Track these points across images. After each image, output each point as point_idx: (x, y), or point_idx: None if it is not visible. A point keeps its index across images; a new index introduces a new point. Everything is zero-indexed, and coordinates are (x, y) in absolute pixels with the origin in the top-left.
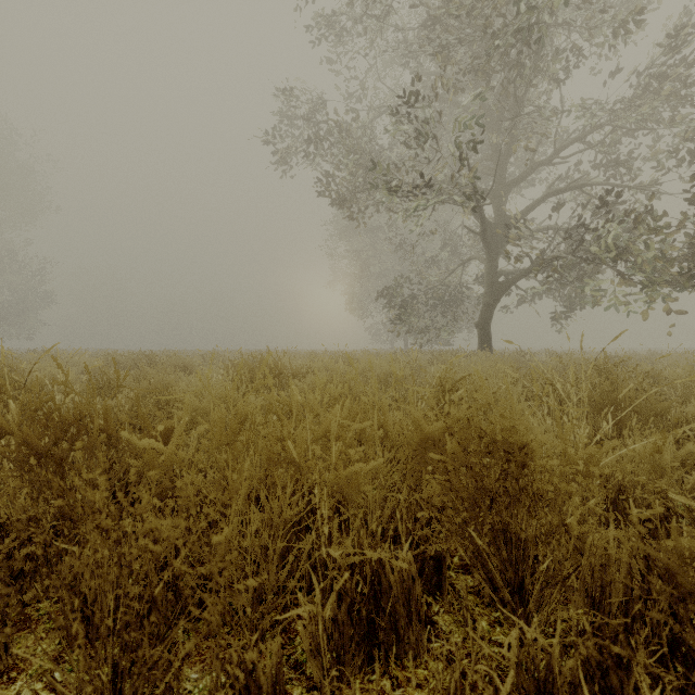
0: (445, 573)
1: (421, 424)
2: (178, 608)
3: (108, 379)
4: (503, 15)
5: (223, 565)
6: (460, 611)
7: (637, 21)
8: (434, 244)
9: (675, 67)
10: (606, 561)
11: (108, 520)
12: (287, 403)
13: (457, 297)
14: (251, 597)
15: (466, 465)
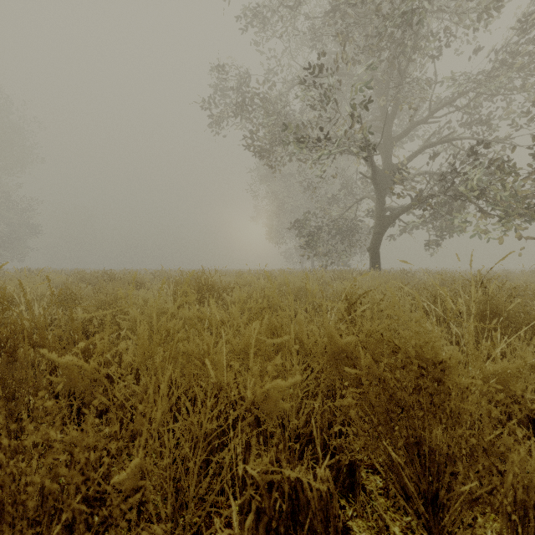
0: (359, 481)
1: (335, 337)
2: (93, 530)
3: (70, 293)
4: (391, 2)
5: (125, 507)
6: (373, 516)
7: (498, 7)
8: (335, 187)
9: (527, 46)
10: (529, 483)
11: (0, 455)
12: (208, 319)
13: (353, 227)
14: (172, 507)
15: (379, 378)
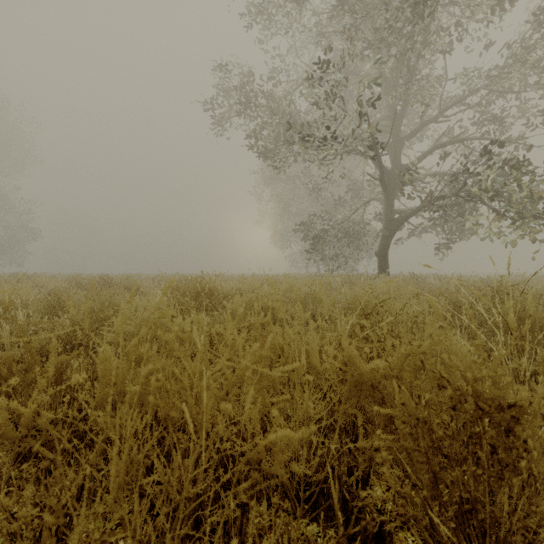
0: None
1: (357, 361)
2: None
3: (58, 300)
4: None
5: None
6: None
7: None
8: (341, 190)
9: (542, 40)
10: None
11: None
12: (193, 341)
13: (360, 231)
14: None
15: (417, 418)
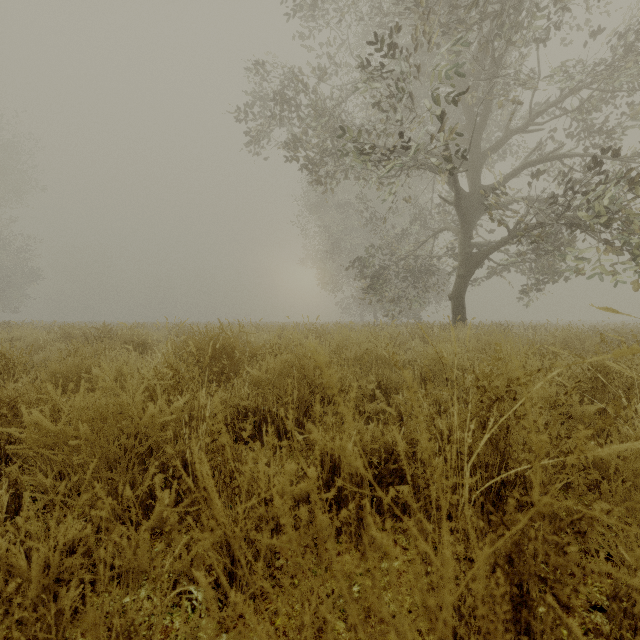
0: None
1: None
2: None
3: (6, 362)
4: None
5: None
6: None
7: None
8: (402, 221)
9: None
10: None
11: None
12: None
13: (428, 270)
14: None
15: None
